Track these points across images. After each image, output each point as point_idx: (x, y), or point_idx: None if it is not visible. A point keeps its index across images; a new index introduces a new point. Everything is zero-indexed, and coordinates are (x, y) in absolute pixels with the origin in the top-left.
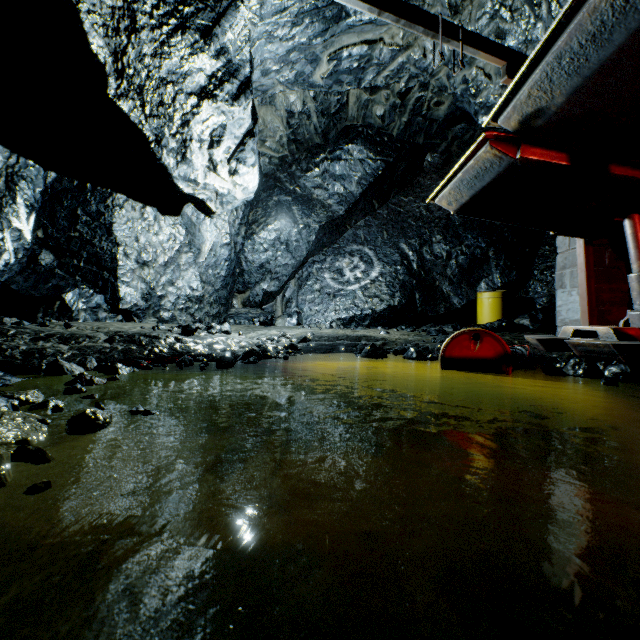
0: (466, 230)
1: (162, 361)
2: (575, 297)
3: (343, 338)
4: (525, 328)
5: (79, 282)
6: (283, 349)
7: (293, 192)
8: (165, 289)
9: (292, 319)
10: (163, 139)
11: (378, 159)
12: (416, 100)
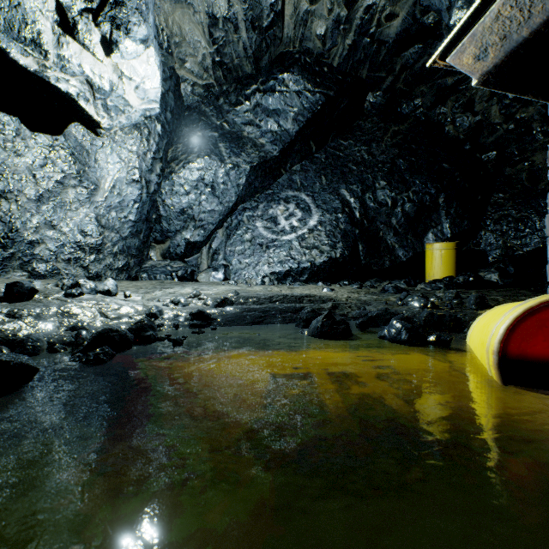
0: (413, 175)
1: None
2: None
3: (278, 299)
4: (493, 284)
5: None
6: (187, 319)
7: (220, 128)
8: (40, 233)
9: (218, 273)
10: None
11: (317, 91)
12: (365, 11)
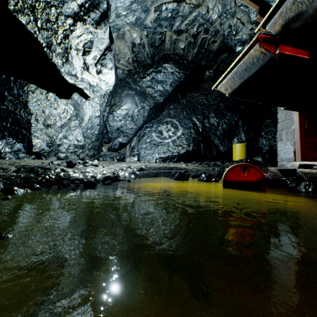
0: (227, 111)
1: (50, 184)
2: (289, 146)
3: (163, 168)
4: (259, 162)
5: (6, 135)
6: (128, 175)
7: (135, 89)
8: (61, 140)
9: (135, 158)
10: (52, 46)
11: (181, 72)
12: (202, 39)
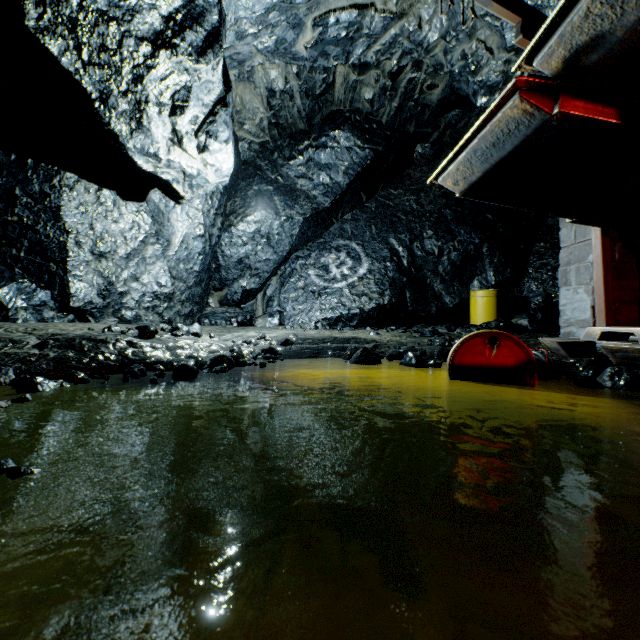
0: (459, 225)
1: (107, 371)
2: (582, 295)
3: (330, 340)
4: (523, 329)
5: (18, 275)
6: (261, 354)
7: (275, 181)
8: (127, 285)
9: (274, 319)
10: (110, 97)
11: (366, 147)
12: (408, 82)
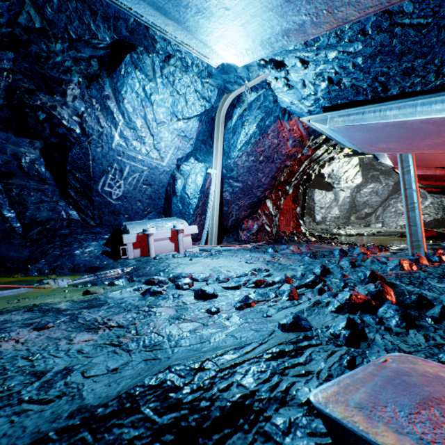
0: None
1: (334, 235)
2: None
3: (396, 232)
4: None
5: (306, 215)
6: (369, 234)
7: (380, 169)
8: (327, 215)
9: (378, 224)
10: (334, 182)
11: None
12: None
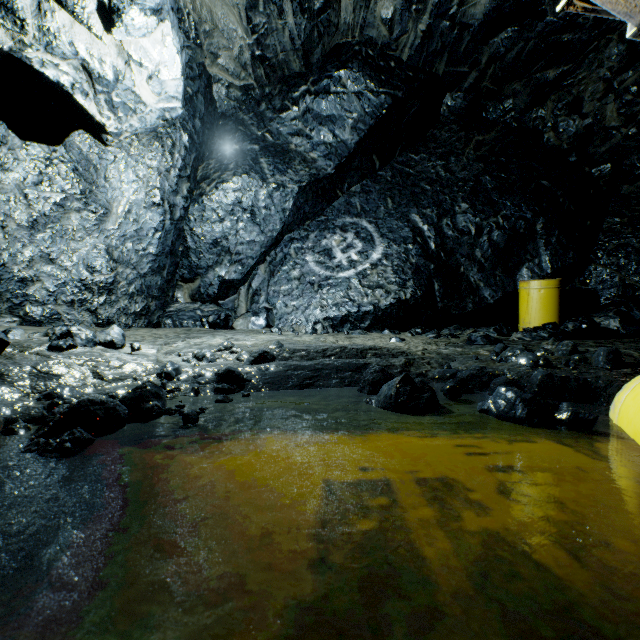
0: (503, 195)
1: None
2: None
3: (334, 352)
4: (612, 332)
5: None
6: (212, 380)
7: (262, 139)
8: (35, 268)
9: (258, 319)
10: None
11: (382, 92)
12: None
